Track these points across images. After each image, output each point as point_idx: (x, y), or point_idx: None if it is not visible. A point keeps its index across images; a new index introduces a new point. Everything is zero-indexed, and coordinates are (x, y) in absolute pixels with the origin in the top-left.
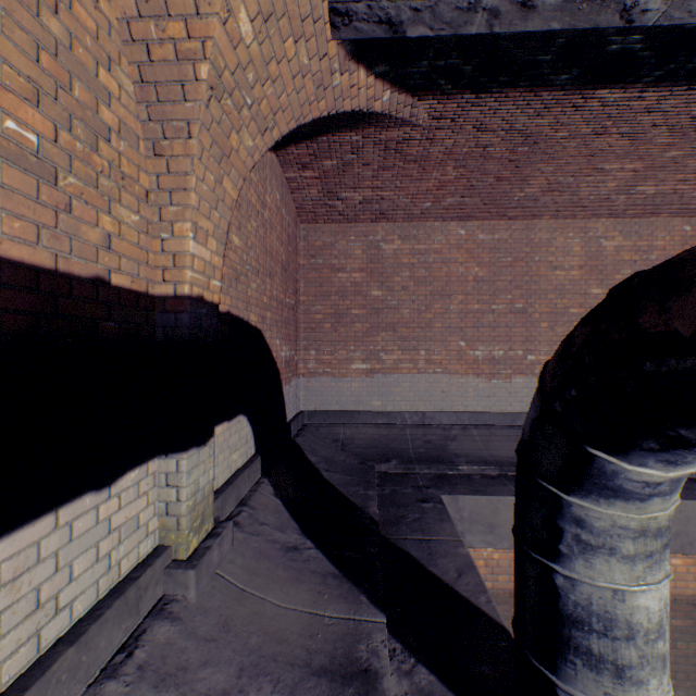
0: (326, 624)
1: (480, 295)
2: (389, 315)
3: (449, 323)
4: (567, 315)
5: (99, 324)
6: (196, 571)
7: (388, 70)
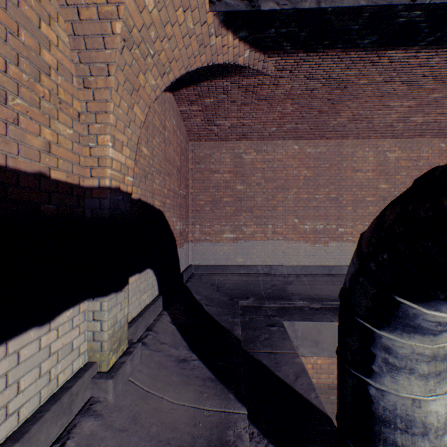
0: (205, 416)
1: (307, 188)
2: (248, 202)
3: (287, 207)
4: (364, 202)
5: (41, 206)
6: (113, 380)
7: (248, 35)
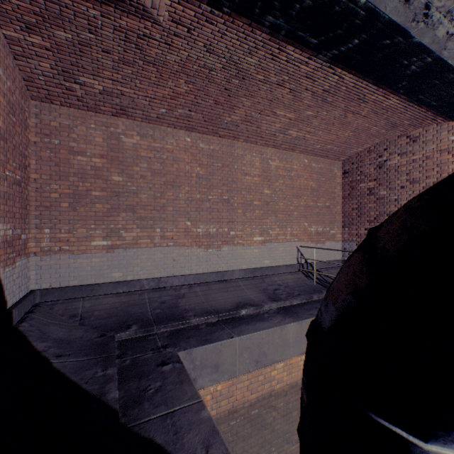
0: None
1: (201, 188)
2: (130, 199)
3: (179, 207)
4: (252, 206)
5: None
6: None
7: None
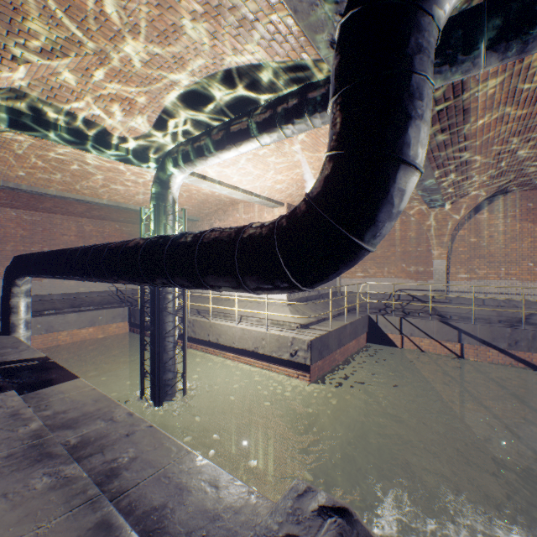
0: None
1: (25, 243)
2: None
3: (7, 255)
4: None
5: None
6: None
7: None
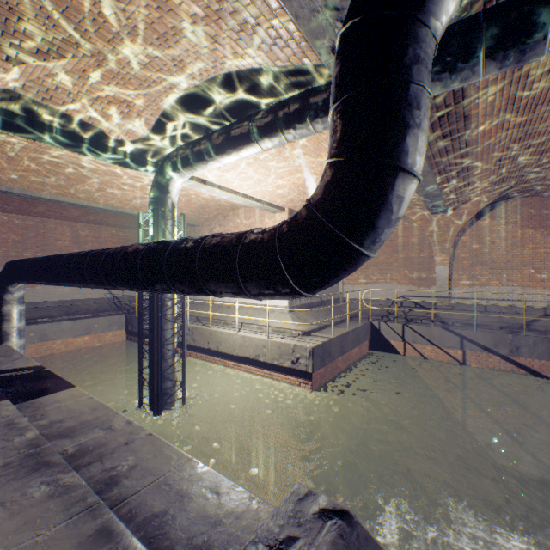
0: None
1: (17, 249)
2: None
3: None
4: None
5: None
6: None
7: None
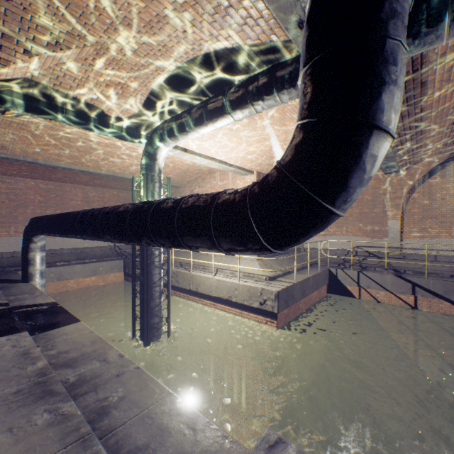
0: None
1: (42, 207)
2: None
3: (27, 217)
4: None
5: None
6: None
7: None
